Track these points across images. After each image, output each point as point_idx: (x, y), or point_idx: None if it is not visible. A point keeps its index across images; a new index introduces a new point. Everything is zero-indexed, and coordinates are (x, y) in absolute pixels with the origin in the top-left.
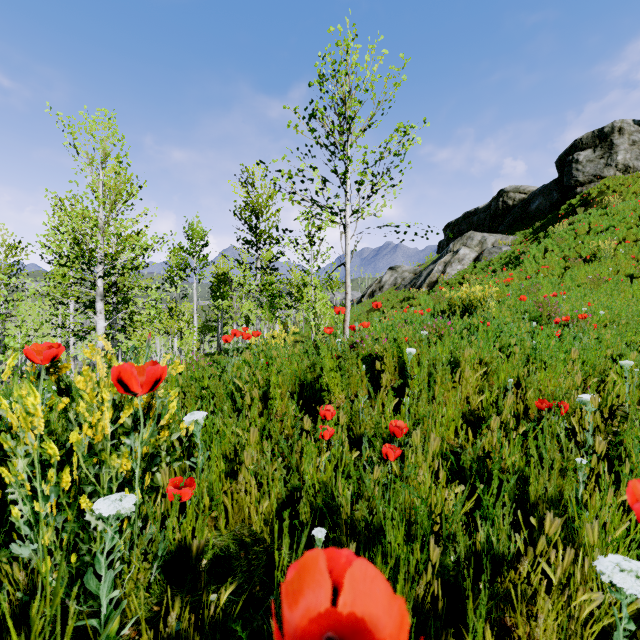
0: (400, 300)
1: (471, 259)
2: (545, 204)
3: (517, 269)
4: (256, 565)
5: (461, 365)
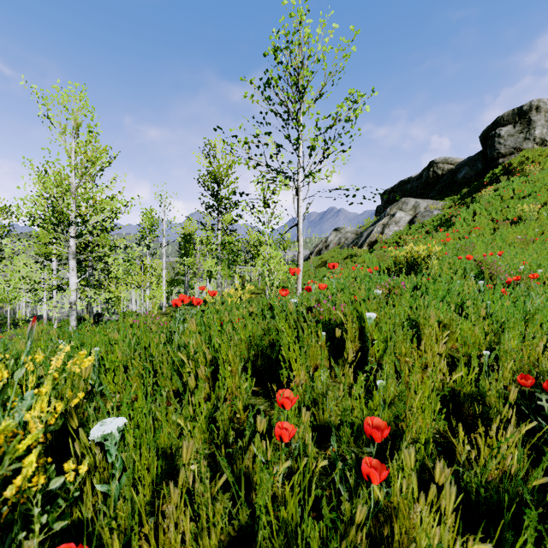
0: (344, 257)
1: (406, 221)
2: (471, 173)
3: (449, 230)
4: None
5: (422, 329)
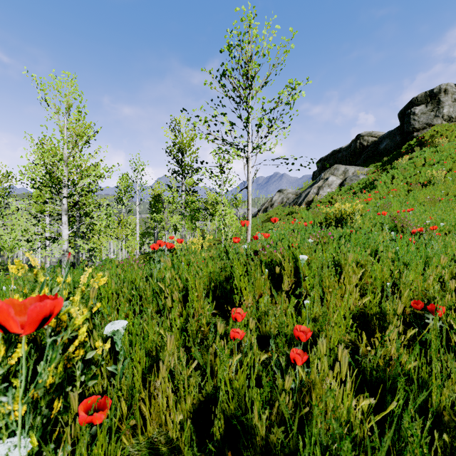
0: (286, 214)
1: (337, 184)
2: (390, 144)
3: (372, 191)
4: None
5: (343, 268)
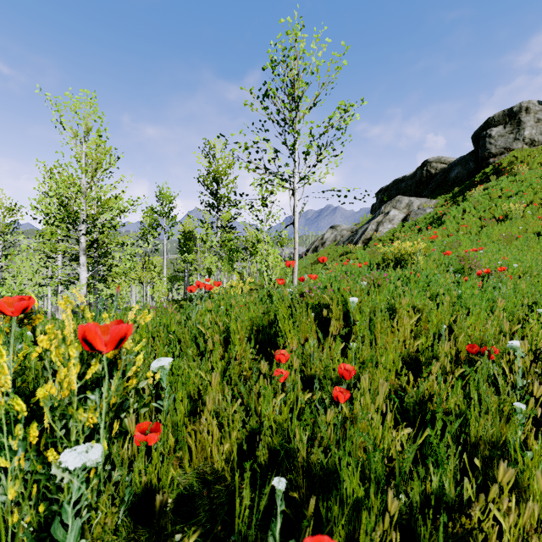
0: (339, 254)
1: (400, 219)
2: (463, 172)
3: (440, 228)
4: (218, 504)
5: (397, 312)
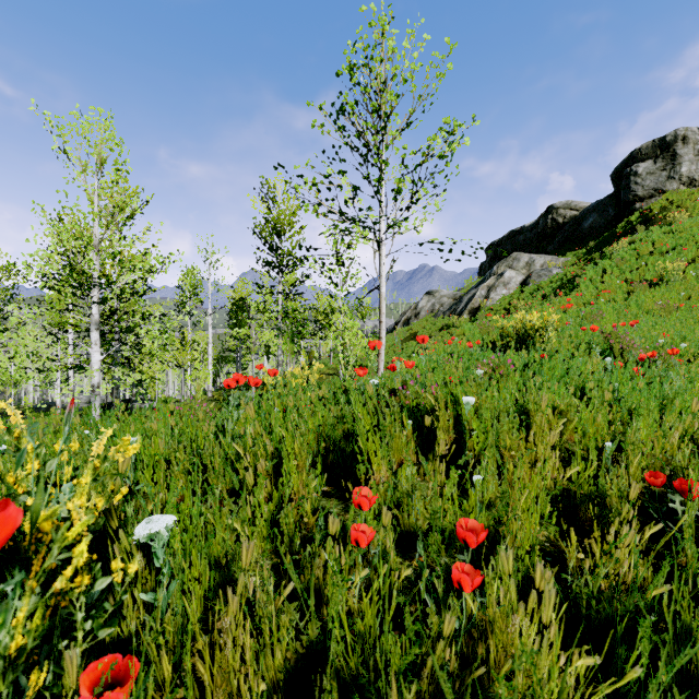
0: (438, 328)
1: (517, 283)
2: (600, 222)
3: (572, 294)
4: None
5: (532, 416)
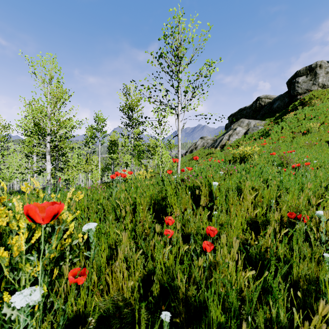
0: (206, 154)
1: (243, 133)
2: (281, 104)
3: (267, 138)
4: (125, 323)
5: (243, 191)
